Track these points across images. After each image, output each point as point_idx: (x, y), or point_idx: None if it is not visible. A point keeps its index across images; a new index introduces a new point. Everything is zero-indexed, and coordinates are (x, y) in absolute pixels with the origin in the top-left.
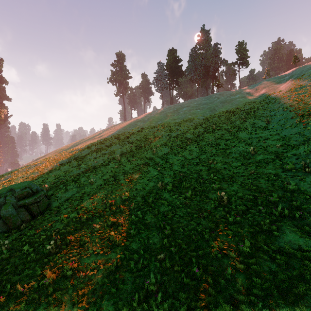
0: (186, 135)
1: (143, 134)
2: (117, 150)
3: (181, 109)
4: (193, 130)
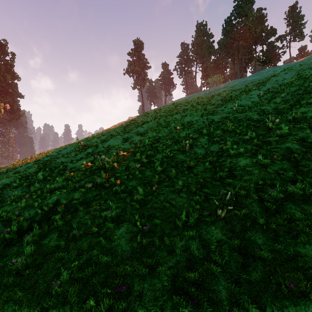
0: (249, 115)
1: (163, 122)
2: (115, 146)
3: (215, 91)
4: (260, 107)
